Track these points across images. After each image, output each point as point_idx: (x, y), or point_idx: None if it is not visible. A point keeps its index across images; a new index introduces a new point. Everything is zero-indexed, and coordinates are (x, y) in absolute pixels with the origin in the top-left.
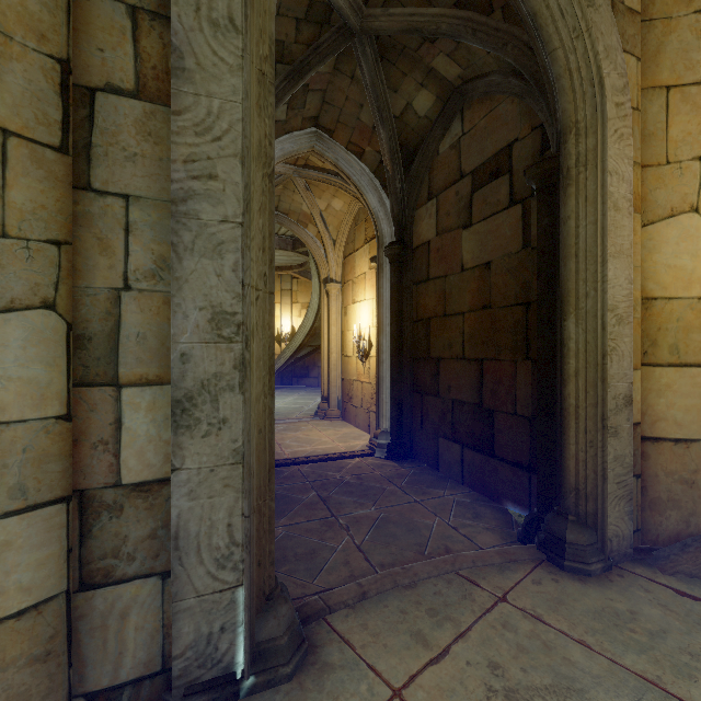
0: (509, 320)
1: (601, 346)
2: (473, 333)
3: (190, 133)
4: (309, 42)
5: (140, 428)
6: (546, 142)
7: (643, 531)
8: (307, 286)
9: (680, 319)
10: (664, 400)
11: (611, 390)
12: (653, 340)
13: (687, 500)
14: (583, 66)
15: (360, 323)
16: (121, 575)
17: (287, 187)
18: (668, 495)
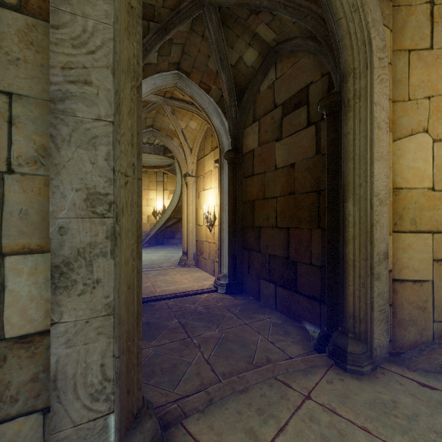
0: (307, 202)
1: (370, 220)
2: (283, 210)
3: (67, 44)
4: (172, 7)
5: (23, 290)
6: (331, 84)
7: (394, 341)
8: (173, 179)
9: (417, 202)
10: (407, 255)
11: (376, 249)
12: (400, 215)
13: (421, 319)
14: (358, 31)
15: (208, 203)
16: (4, 415)
17: (159, 112)
18: (409, 317)
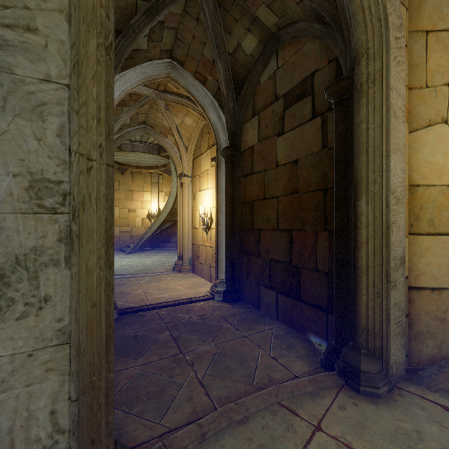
0: (312, 201)
1: (386, 220)
2: (285, 211)
3: None
4: None
5: None
6: (339, 71)
7: (410, 356)
8: (169, 180)
9: (435, 200)
10: (424, 259)
11: (392, 253)
12: (417, 215)
13: (440, 332)
14: (372, 5)
15: (205, 205)
16: None
17: (152, 107)
18: (427, 329)
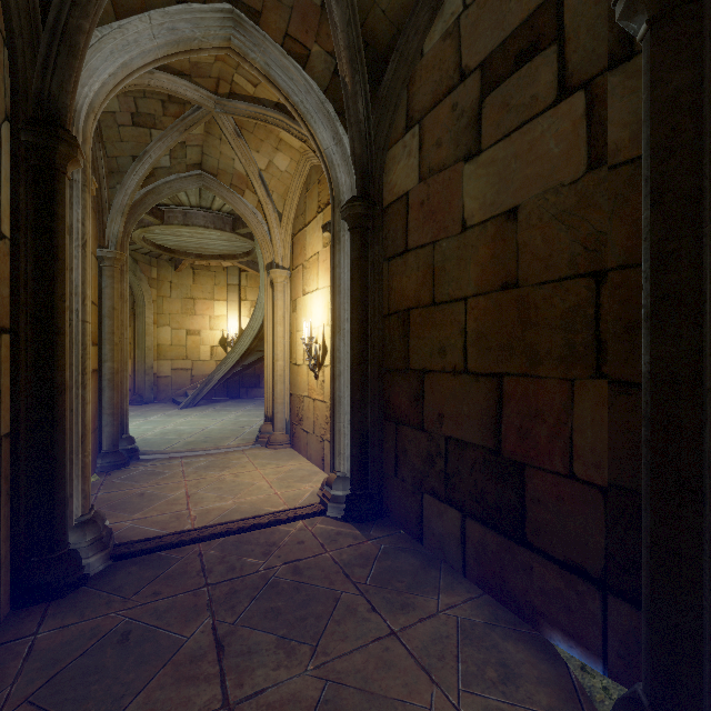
0: (558, 305)
1: None
2: (484, 330)
3: None
4: None
5: None
6: None
7: None
8: (258, 281)
9: None
10: None
11: None
12: None
13: None
14: None
15: (312, 321)
16: None
17: (211, 132)
18: None
